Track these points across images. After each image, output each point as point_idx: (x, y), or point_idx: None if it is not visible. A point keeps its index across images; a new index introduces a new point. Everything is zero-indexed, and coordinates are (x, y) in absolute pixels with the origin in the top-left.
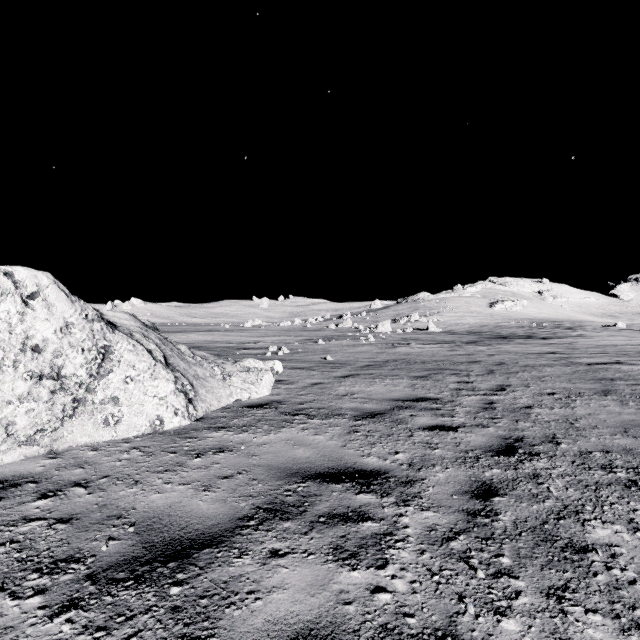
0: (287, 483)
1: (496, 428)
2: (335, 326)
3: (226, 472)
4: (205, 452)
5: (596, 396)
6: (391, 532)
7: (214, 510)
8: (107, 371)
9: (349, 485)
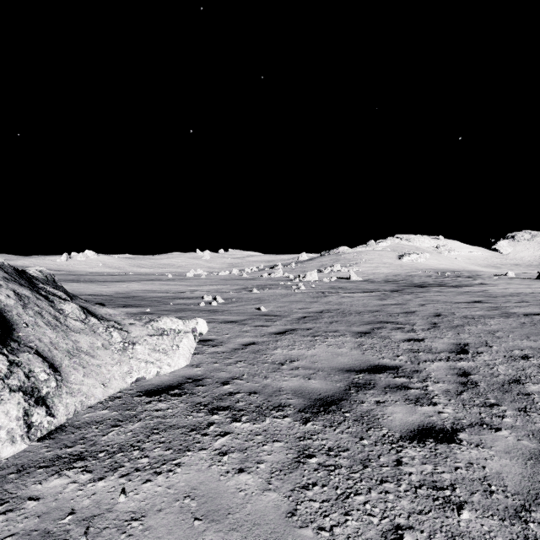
0: None
1: (512, 431)
2: (268, 275)
3: None
4: None
5: None
6: None
7: None
8: None
9: None
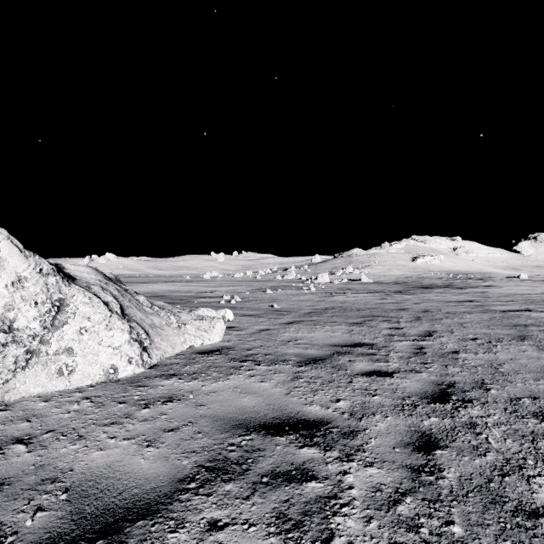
0: (231, 436)
1: (428, 373)
2: (281, 277)
3: (172, 424)
4: (154, 402)
5: (514, 341)
6: (336, 494)
7: (155, 470)
8: (62, 323)
9: (293, 437)
